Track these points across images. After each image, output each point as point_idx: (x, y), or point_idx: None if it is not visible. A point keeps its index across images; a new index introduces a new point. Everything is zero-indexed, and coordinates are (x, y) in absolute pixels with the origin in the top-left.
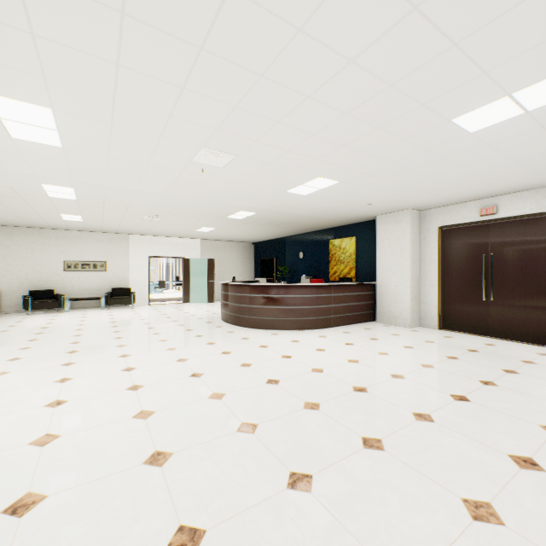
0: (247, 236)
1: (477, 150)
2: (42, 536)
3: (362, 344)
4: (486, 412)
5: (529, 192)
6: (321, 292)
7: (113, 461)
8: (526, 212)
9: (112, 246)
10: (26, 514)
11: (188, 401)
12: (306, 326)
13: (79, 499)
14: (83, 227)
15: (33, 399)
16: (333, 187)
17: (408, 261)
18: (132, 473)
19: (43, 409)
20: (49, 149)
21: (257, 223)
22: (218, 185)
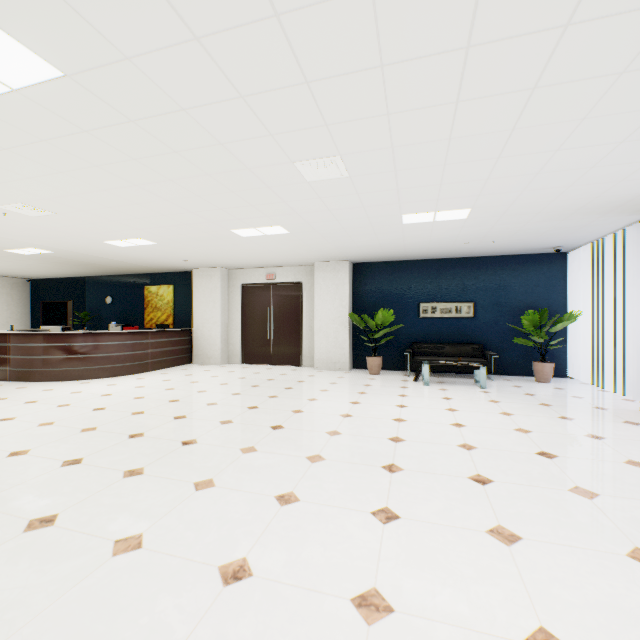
0: (24, 272)
1: (251, 244)
2: None
3: (178, 379)
4: (247, 396)
5: (291, 268)
6: (138, 338)
7: None
8: (290, 281)
9: None
10: None
11: (17, 431)
12: (122, 372)
13: None
14: None
15: None
16: (153, 246)
17: (219, 310)
18: (2, 461)
19: None
20: None
21: (49, 261)
22: (17, 226)
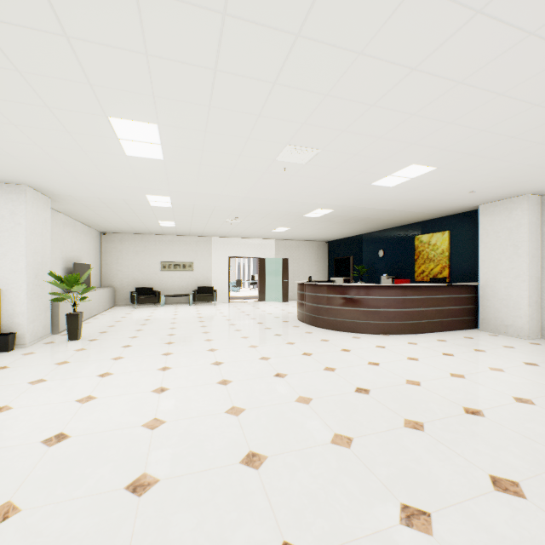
0: (322, 235)
1: None
2: (157, 520)
3: (464, 355)
4: None
5: None
6: (408, 293)
7: (212, 455)
8: None
9: (197, 248)
10: (143, 495)
11: (276, 402)
12: (391, 330)
13: (186, 489)
14: (175, 232)
15: (142, 384)
16: (428, 174)
17: (524, 258)
18: (230, 471)
19: (151, 394)
20: (153, 163)
21: (333, 221)
22: (298, 183)
